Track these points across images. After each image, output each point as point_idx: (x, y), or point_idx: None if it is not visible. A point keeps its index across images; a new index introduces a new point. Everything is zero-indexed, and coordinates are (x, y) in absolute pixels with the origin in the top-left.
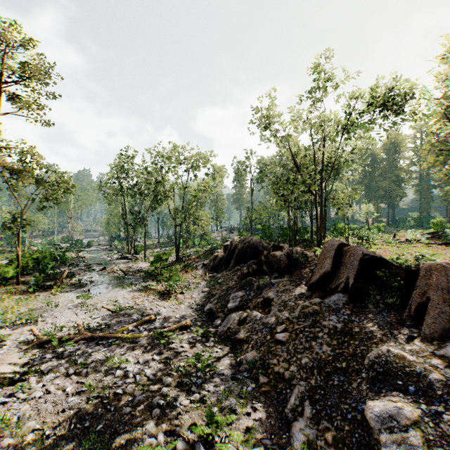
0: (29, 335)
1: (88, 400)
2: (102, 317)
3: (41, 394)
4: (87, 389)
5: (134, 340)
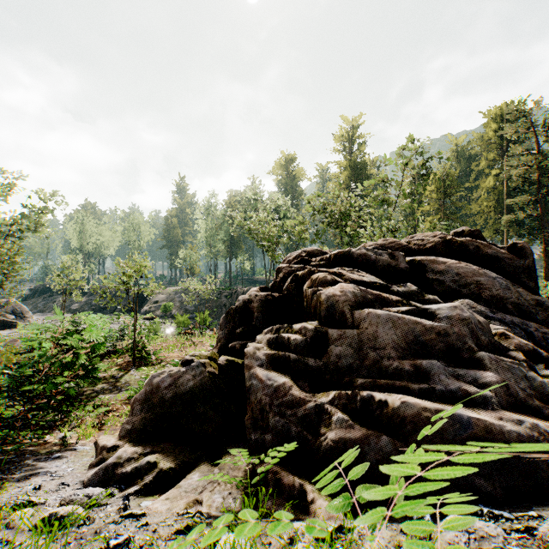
0: None
1: None
2: None
3: None
4: None
5: None
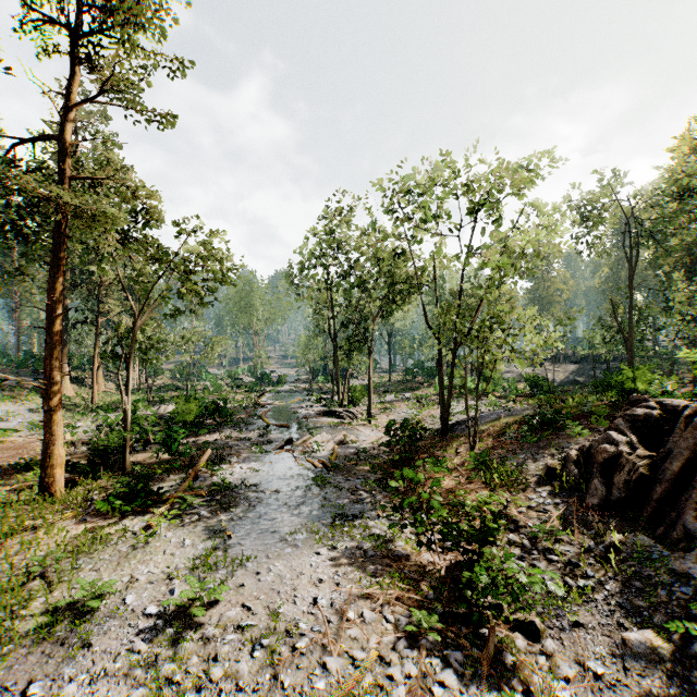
0: None
1: None
2: None
3: None
4: None
5: None
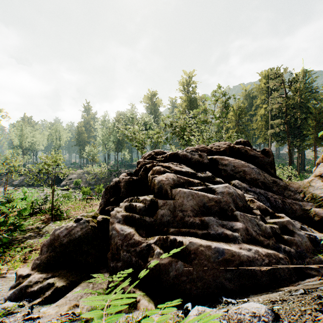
0: None
1: None
2: None
3: None
4: None
5: None
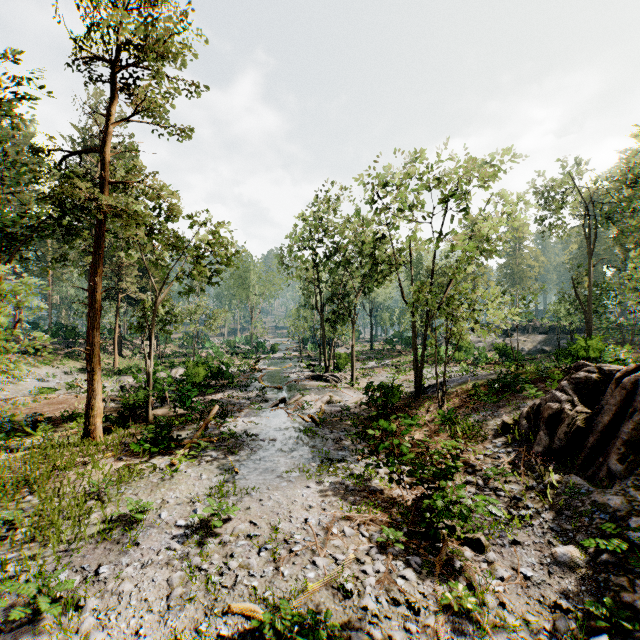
0: None
1: None
2: None
3: None
4: None
5: None
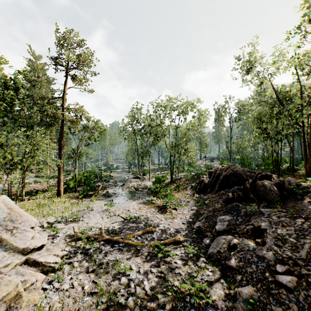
0: (73, 230)
1: (97, 304)
2: (118, 222)
3: (68, 286)
4: (98, 291)
5: (138, 248)
